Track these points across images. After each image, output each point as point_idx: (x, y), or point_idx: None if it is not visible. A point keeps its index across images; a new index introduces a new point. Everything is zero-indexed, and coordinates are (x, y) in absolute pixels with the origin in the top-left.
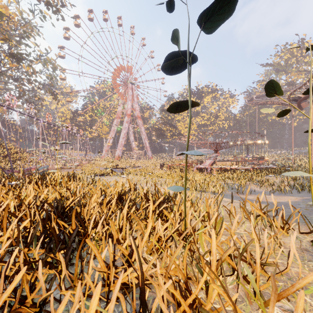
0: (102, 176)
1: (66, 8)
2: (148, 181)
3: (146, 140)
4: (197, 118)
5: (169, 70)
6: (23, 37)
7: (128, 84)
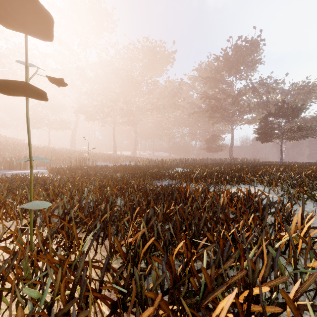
0: None
1: None
2: None
3: None
4: None
5: None
6: None
7: None
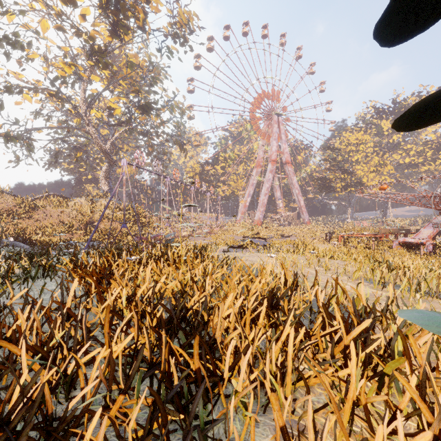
0: (238, 249)
1: (194, 34)
2: (312, 265)
3: (300, 196)
4: (394, 154)
5: (393, 33)
6: (151, 84)
7: (273, 117)
